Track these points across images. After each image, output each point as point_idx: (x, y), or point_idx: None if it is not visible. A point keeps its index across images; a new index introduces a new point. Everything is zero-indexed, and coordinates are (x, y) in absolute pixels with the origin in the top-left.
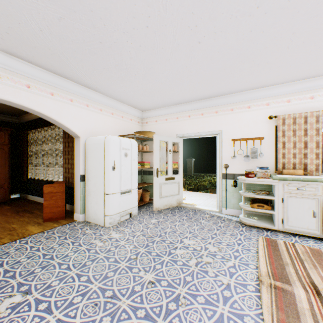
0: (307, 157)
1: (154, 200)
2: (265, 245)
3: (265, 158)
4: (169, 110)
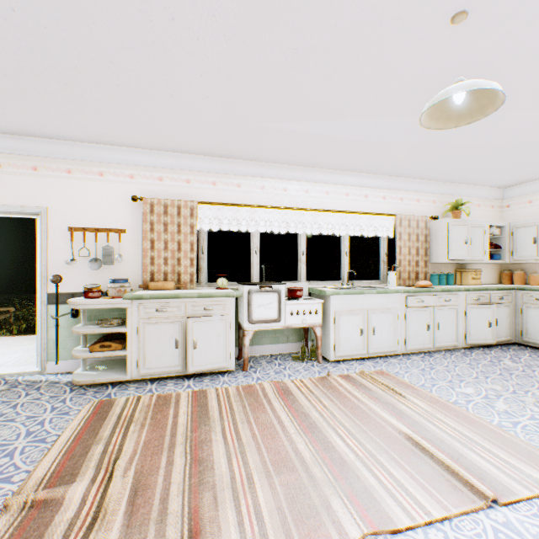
0: (181, 264)
1: None
2: (87, 417)
3: (129, 265)
4: None
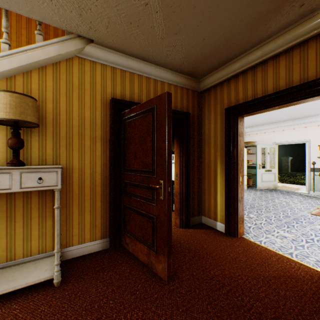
0: None
1: (257, 183)
2: None
3: None
4: (267, 126)
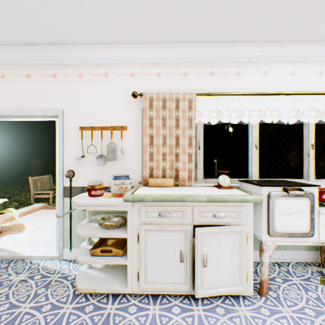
0: (179, 160)
1: None
2: None
3: (130, 161)
4: None
